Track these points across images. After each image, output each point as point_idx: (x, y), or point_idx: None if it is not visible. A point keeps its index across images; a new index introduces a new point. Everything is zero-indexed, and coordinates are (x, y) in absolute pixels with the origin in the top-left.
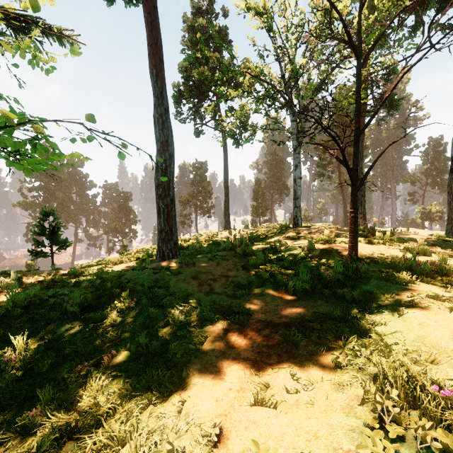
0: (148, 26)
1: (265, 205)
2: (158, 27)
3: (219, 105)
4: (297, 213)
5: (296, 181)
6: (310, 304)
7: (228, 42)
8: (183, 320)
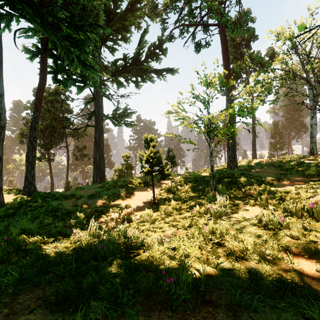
0: (225, 66)
1: (282, 142)
2: (229, 65)
3: (248, 80)
4: (313, 146)
5: (312, 126)
6: (315, 178)
7: (255, 37)
8: (264, 179)
